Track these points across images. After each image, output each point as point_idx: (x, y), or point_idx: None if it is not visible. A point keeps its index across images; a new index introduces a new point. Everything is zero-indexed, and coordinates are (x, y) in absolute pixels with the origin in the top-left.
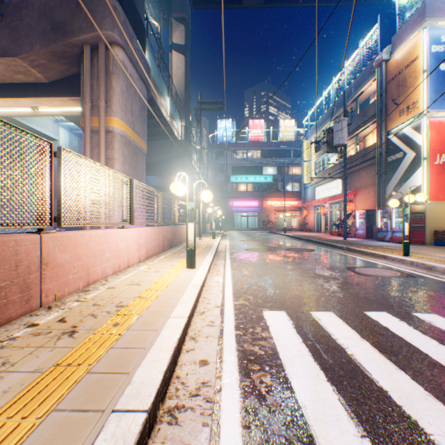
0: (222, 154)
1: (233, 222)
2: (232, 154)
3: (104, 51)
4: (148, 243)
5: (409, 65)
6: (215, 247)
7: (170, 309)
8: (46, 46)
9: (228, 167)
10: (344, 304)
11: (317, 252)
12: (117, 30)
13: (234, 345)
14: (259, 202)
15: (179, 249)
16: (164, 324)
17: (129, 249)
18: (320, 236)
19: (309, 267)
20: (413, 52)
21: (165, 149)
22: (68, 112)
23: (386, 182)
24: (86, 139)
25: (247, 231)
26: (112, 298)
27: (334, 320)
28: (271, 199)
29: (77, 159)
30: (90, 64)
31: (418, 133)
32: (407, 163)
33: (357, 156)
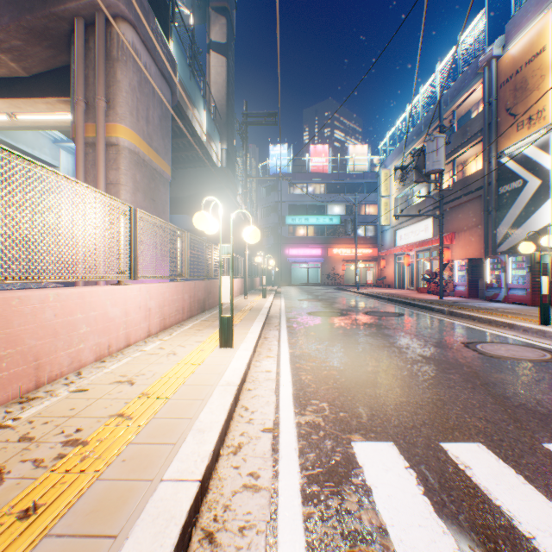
0: (276, 188)
1: (290, 276)
2: (288, 188)
3: (104, 26)
4: (164, 307)
5: (531, 59)
6: (265, 310)
7: (167, 454)
8: (18, 18)
9: (283, 206)
10: (497, 424)
11: (408, 317)
12: None
13: None
14: (323, 250)
15: (214, 313)
16: (141, 509)
17: (129, 317)
18: (405, 293)
19: (405, 342)
20: (538, 42)
21: (201, 180)
22: (60, 121)
23: (497, 221)
24: (78, 154)
25: (307, 287)
26: (66, 419)
27: (497, 469)
28: (338, 246)
29: (8, 159)
30: (84, 46)
31: (545, 152)
32: (529, 195)
33: (454, 187)
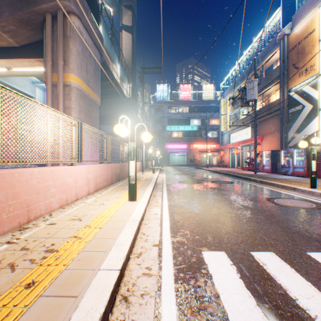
0: (160, 109)
1: (168, 160)
2: (167, 109)
3: (62, 18)
4: (97, 178)
5: (307, 36)
6: (154, 180)
7: (102, 256)
8: (13, 13)
9: (164, 120)
10: (282, 242)
11: (236, 184)
12: (73, 1)
13: (175, 312)
14: (187, 145)
15: (125, 182)
16: (89, 283)
17: (78, 184)
18: (235, 170)
19: (233, 198)
20: (310, 26)
21: (117, 105)
22: (37, 72)
23: (287, 129)
24: (47, 91)
25: (178, 166)
26: (45, 239)
27: (280, 265)
28: (196, 143)
29: (13, 96)
30: (51, 29)
31: (315, 89)
32: (306, 114)
33: (263, 109)
